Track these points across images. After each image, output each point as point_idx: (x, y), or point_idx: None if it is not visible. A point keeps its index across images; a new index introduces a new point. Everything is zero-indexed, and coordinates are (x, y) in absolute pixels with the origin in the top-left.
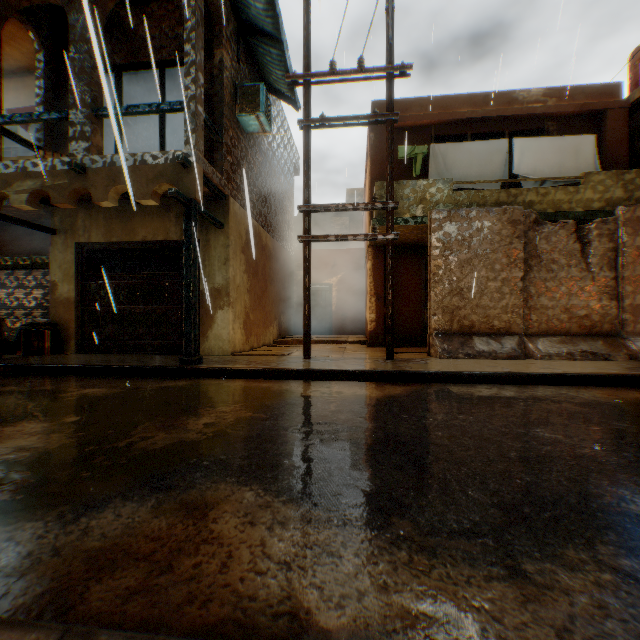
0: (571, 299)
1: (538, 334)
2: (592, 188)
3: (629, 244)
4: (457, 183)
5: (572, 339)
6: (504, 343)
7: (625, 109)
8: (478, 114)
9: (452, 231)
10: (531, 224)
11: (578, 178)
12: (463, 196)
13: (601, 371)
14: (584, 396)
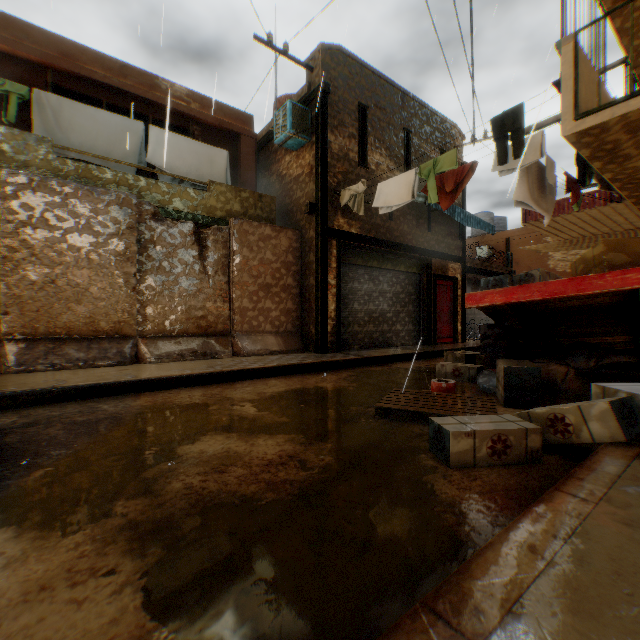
0: (190, 300)
1: (156, 336)
2: (217, 197)
3: (240, 253)
4: (62, 147)
5: (190, 340)
6: (111, 347)
7: (256, 140)
8: (113, 82)
9: (38, 204)
10: (150, 217)
11: (205, 184)
12: (70, 166)
13: (176, 373)
14: (115, 408)
